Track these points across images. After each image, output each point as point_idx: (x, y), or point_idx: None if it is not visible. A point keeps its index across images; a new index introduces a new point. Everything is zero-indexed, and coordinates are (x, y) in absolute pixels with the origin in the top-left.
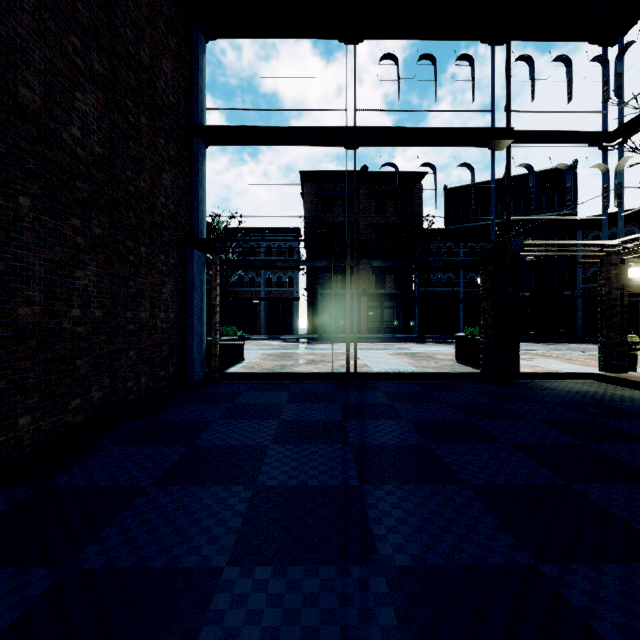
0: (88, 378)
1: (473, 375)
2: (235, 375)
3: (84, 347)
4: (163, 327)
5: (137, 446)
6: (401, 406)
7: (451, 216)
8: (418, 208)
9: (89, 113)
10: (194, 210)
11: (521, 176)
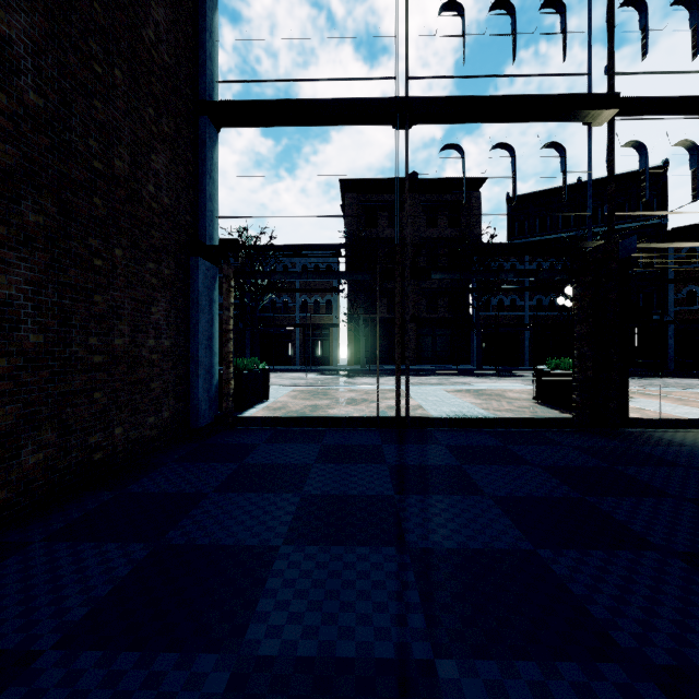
0: (14, 435)
1: (563, 422)
2: (253, 419)
3: (6, 389)
4: (152, 358)
5: (75, 544)
6: (476, 471)
7: (514, 229)
8: (476, 220)
9: (17, 41)
10: (201, 209)
11: (599, 180)
